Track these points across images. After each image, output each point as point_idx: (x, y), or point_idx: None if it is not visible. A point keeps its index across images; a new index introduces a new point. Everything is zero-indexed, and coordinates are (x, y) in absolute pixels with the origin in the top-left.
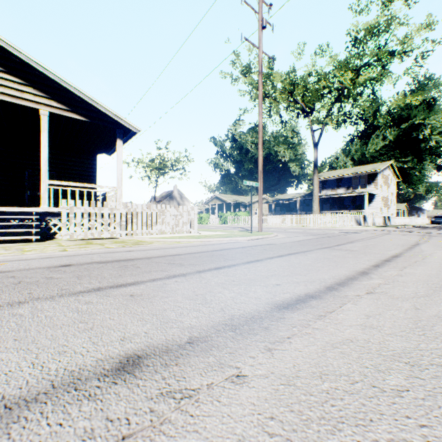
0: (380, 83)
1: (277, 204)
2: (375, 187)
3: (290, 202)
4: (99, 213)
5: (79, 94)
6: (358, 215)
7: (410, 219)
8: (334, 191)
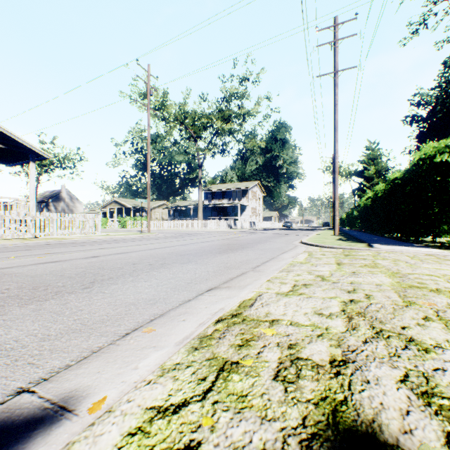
0: (237, 133)
1: (176, 209)
2: (247, 200)
3: (187, 209)
4: (24, 220)
5: (1, 129)
6: (230, 221)
7: (272, 223)
8: (220, 201)
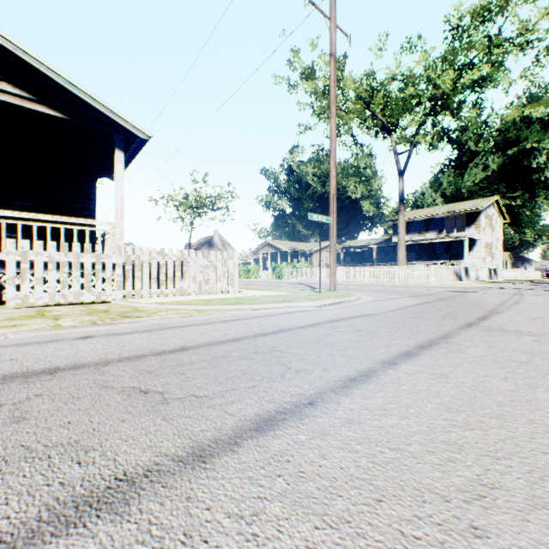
0: (493, 85)
1: (346, 252)
2: (476, 230)
3: (364, 250)
4: (76, 261)
5: (48, 72)
6: (458, 267)
7: (520, 272)
8: (422, 236)
